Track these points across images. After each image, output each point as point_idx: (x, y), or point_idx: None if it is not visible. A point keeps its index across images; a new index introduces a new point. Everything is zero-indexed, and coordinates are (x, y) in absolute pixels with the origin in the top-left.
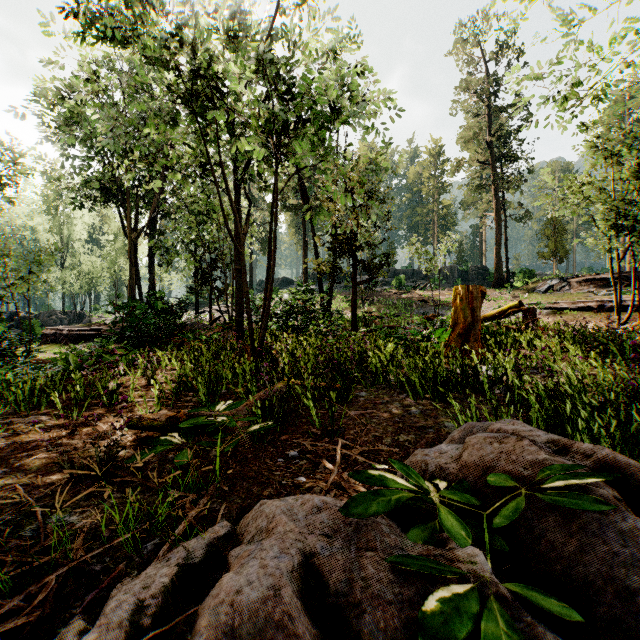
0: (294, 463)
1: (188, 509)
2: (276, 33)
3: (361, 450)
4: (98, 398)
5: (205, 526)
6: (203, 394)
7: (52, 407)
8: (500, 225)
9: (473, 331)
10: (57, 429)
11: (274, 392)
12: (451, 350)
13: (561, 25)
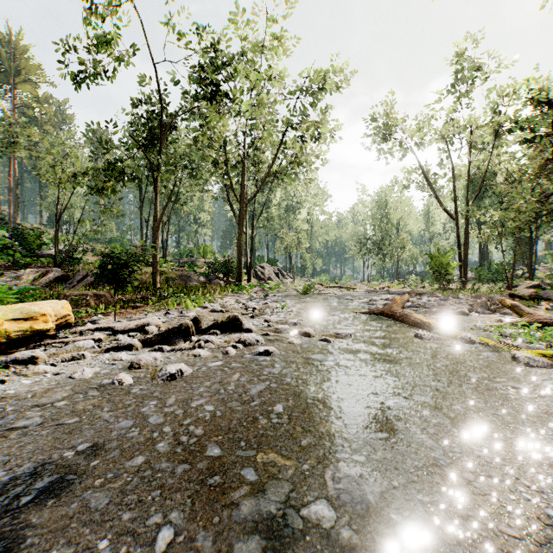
0: None
1: None
2: None
3: None
4: None
5: None
6: None
7: None
8: None
9: None
10: None
11: None
12: None
13: None
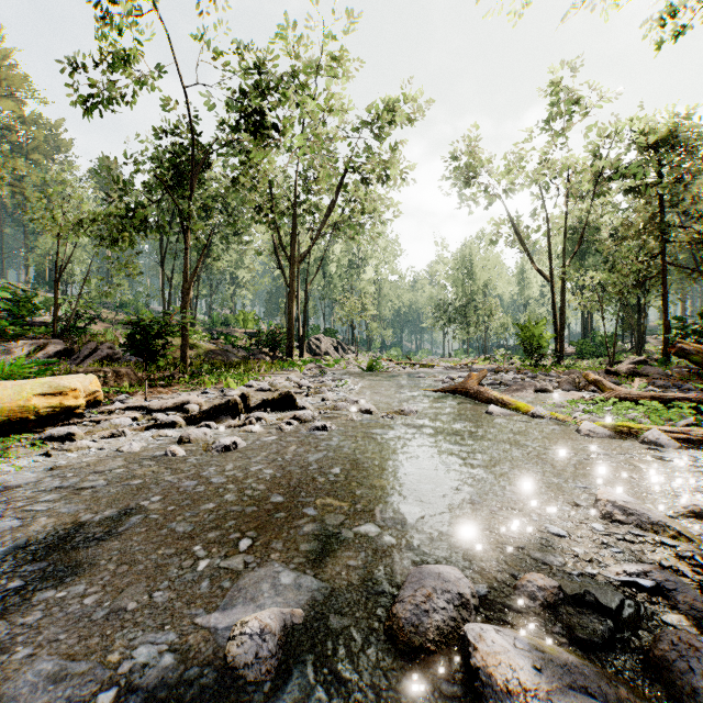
0: None
1: None
2: None
3: None
4: None
5: None
6: None
7: None
8: None
9: None
10: None
11: None
12: None
13: None
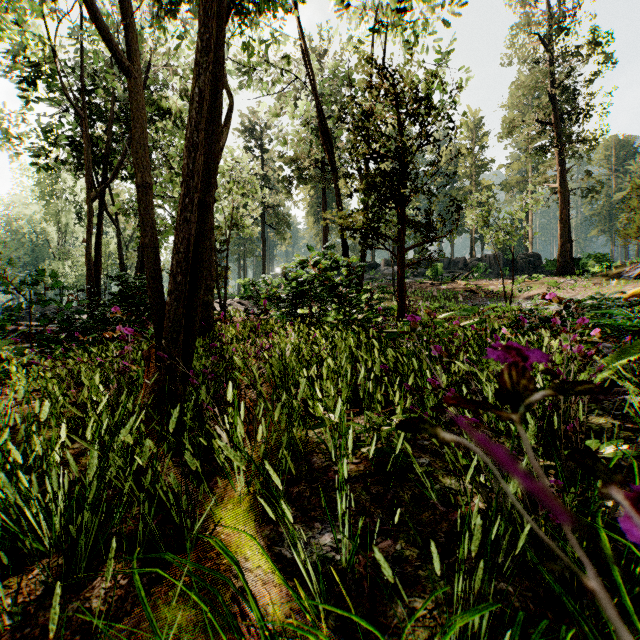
0: None
1: None
2: None
3: None
4: None
5: None
6: None
7: None
8: (566, 198)
9: None
10: None
11: None
12: None
13: None
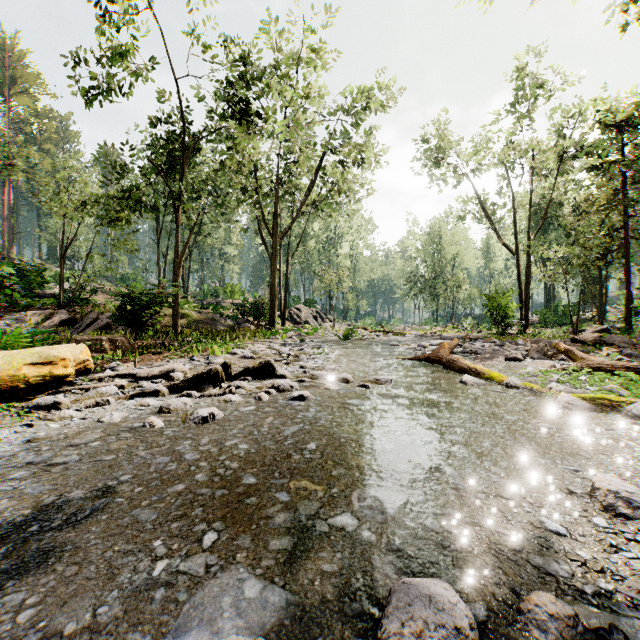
0: None
1: None
2: None
3: None
4: None
5: None
6: None
7: None
8: None
9: None
10: None
11: None
12: None
13: None
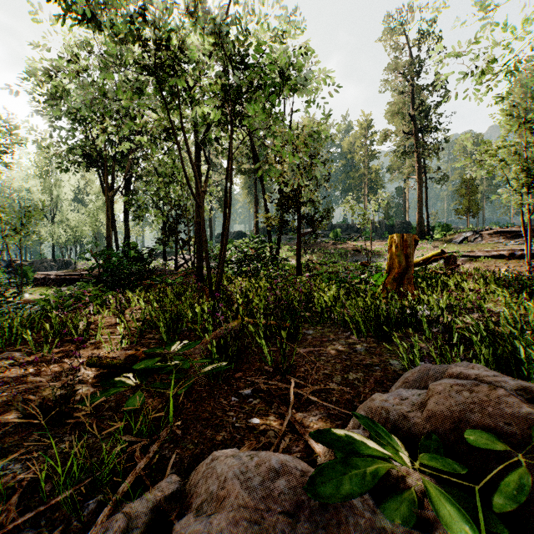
0: (248, 402)
1: (137, 458)
2: (231, 20)
3: (313, 389)
4: (71, 335)
5: (154, 478)
6: (165, 331)
7: (28, 343)
8: (422, 186)
9: (407, 275)
10: (26, 365)
11: (229, 331)
12: (389, 292)
13: (479, 10)
